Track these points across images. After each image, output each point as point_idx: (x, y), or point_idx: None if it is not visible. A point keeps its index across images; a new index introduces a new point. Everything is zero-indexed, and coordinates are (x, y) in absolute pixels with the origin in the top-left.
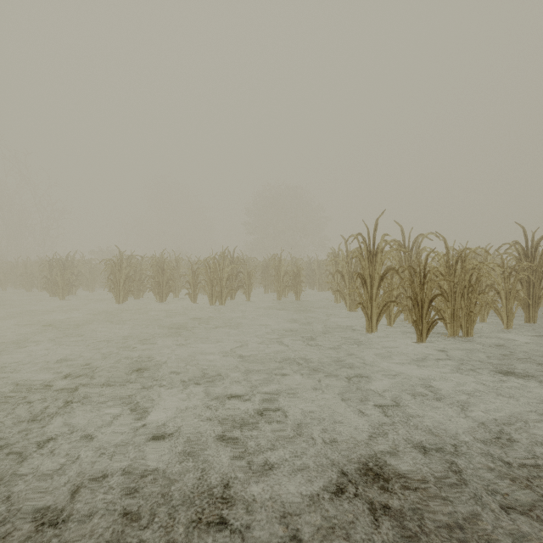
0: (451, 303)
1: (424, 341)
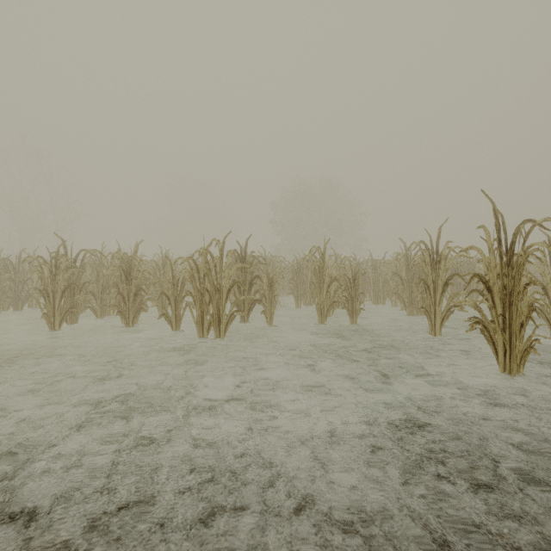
0: None
1: None
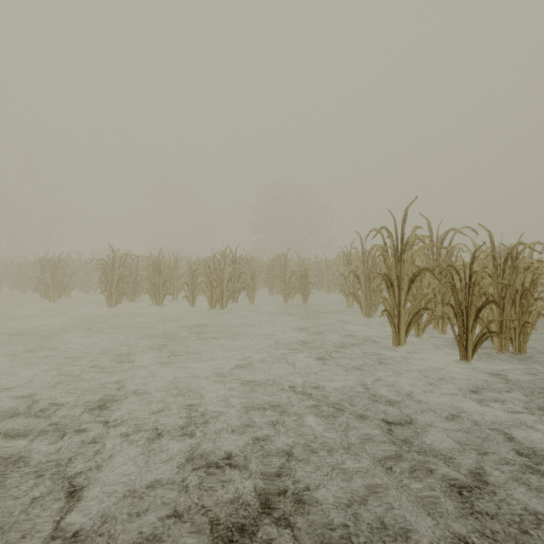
0: (499, 311)
1: (470, 359)
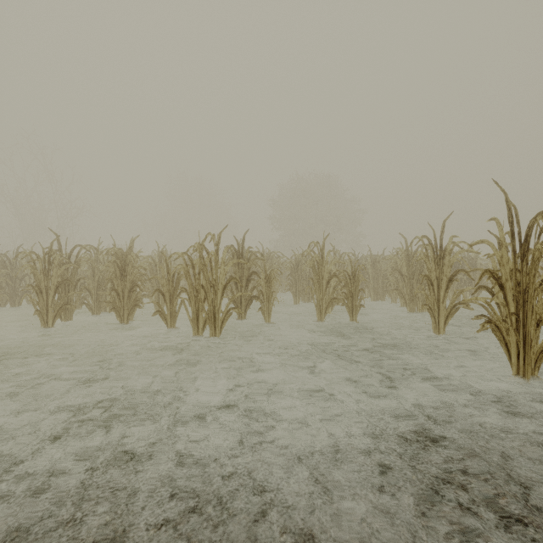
0: None
1: None
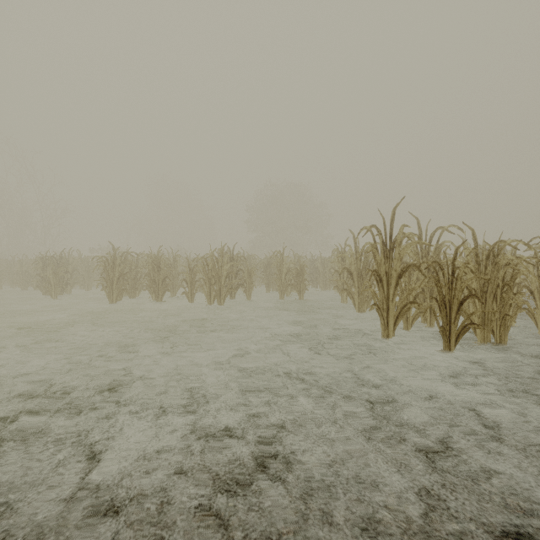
0: (482, 304)
1: (453, 349)
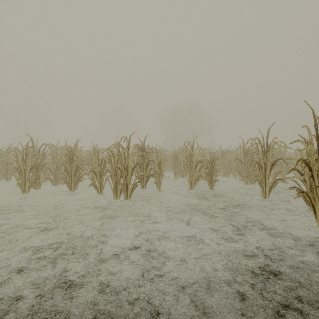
0: None
1: None
